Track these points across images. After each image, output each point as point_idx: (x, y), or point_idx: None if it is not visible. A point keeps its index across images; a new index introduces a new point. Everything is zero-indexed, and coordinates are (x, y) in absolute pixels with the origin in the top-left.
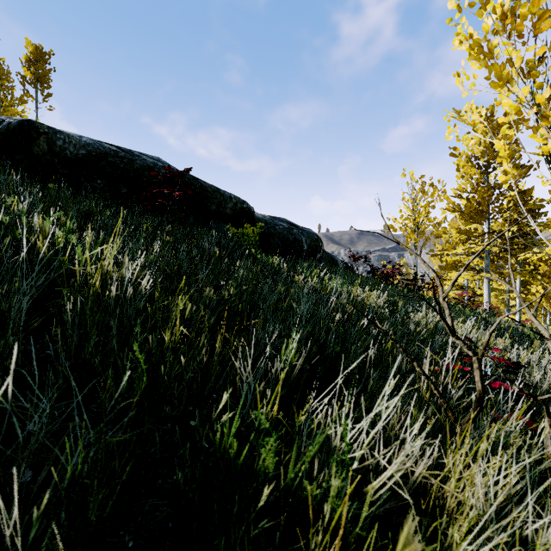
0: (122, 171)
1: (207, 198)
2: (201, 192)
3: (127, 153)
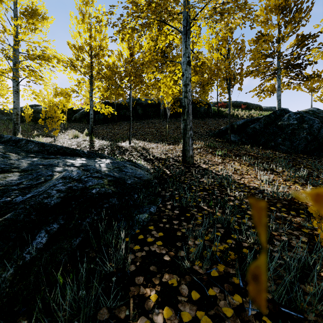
0: (235, 105)
1: (249, 106)
2: (248, 105)
3: (236, 102)
